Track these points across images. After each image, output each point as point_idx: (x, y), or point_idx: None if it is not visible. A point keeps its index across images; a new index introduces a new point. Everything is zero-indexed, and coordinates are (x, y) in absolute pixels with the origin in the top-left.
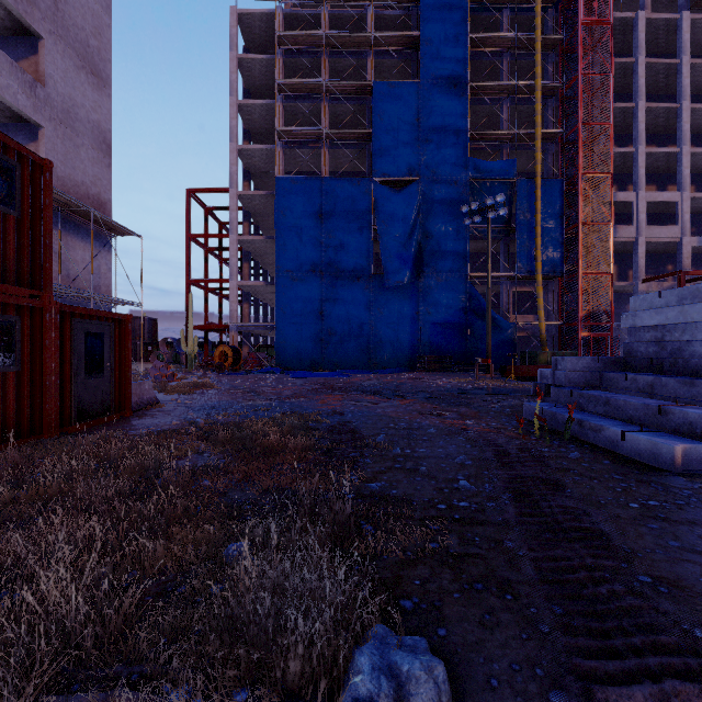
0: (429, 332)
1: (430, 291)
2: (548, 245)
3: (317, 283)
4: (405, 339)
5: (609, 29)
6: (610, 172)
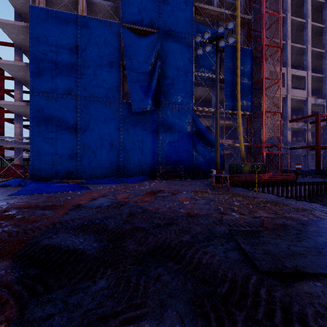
0: (166, 149)
1: (166, 117)
2: (244, 92)
3: (72, 104)
4: (147, 154)
5: None
6: (280, 47)
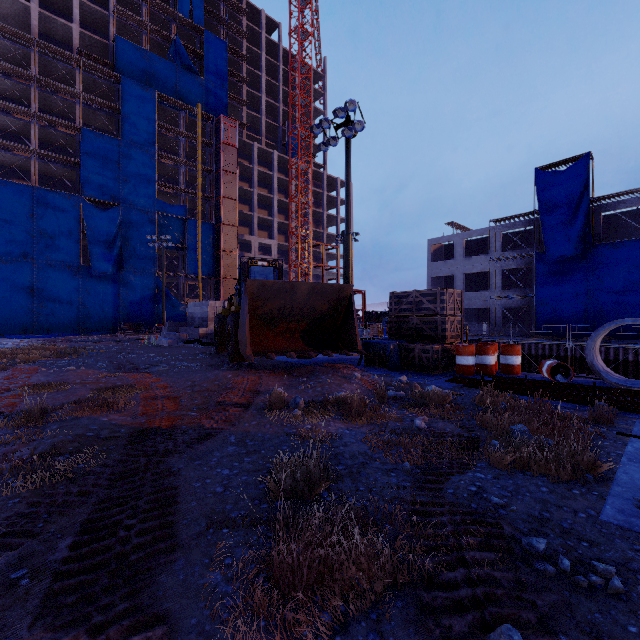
0: (128, 308)
1: (129, 280)
2: (206, 259)
3: (28, 267)
4: (109, 312)
5: (236, 150)
6: (237, 226)
